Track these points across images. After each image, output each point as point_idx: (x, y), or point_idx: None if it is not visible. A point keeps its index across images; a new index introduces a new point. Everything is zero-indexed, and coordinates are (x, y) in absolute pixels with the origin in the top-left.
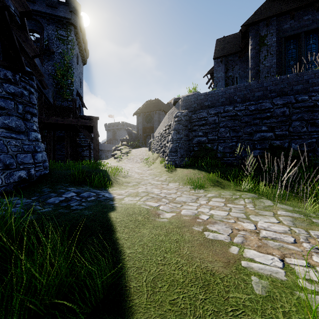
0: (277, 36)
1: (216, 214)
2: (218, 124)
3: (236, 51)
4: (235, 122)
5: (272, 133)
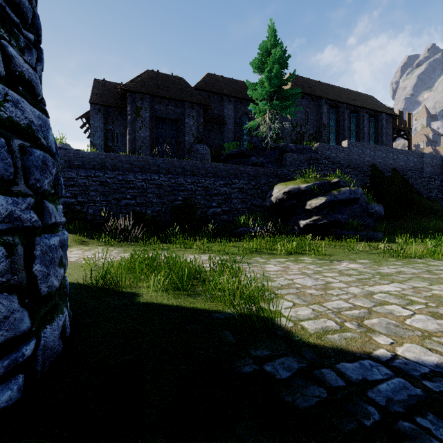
0: (151, 113)
1: (73, 256)
2: (88, 187)
3: (116, 106)
4: (105, 188)
5: (135, 201)
